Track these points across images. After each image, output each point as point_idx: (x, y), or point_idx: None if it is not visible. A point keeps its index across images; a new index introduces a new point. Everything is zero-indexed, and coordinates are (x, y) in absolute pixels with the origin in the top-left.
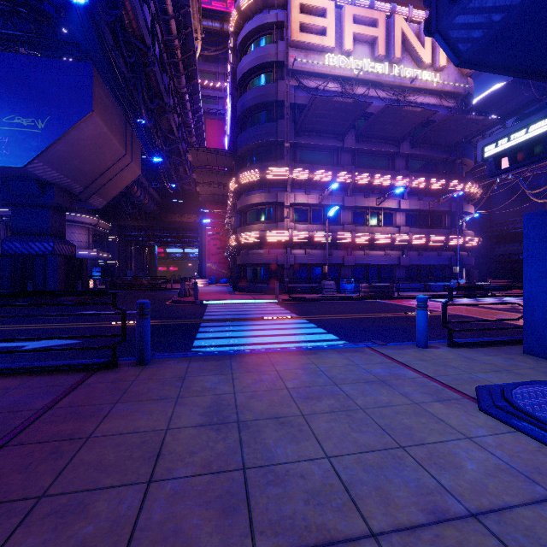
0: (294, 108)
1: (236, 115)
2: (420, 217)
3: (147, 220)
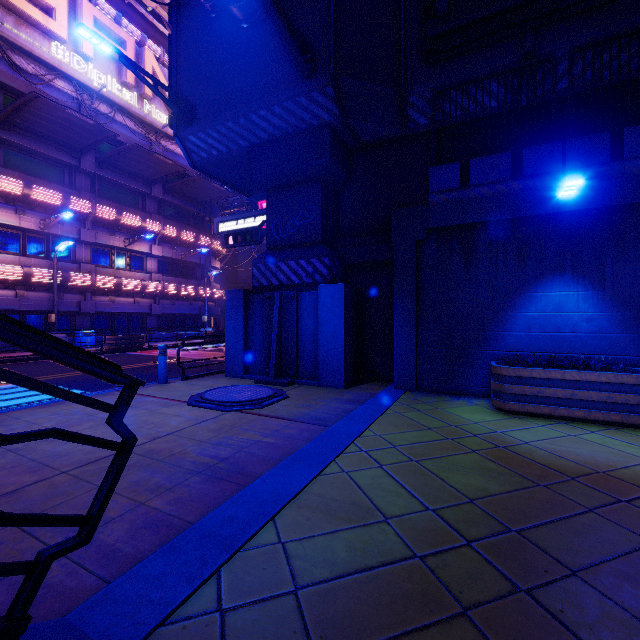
0: None
1: None
2: (172, 265)
3: None
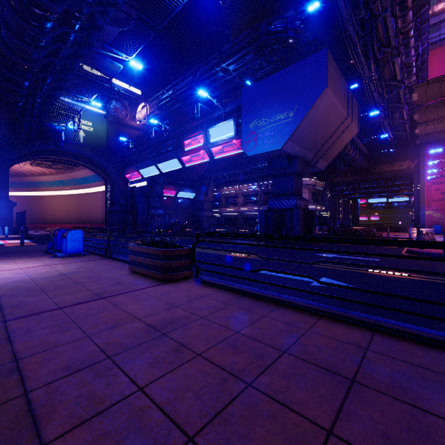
0: None
1: None
2: None
3: (354, 174)
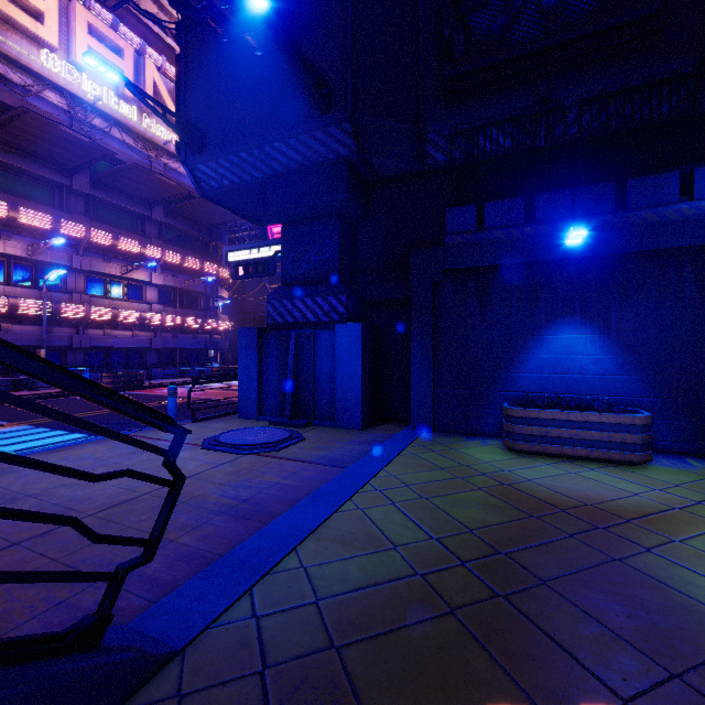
0: None
1: None
2: (175, 295)
3: None
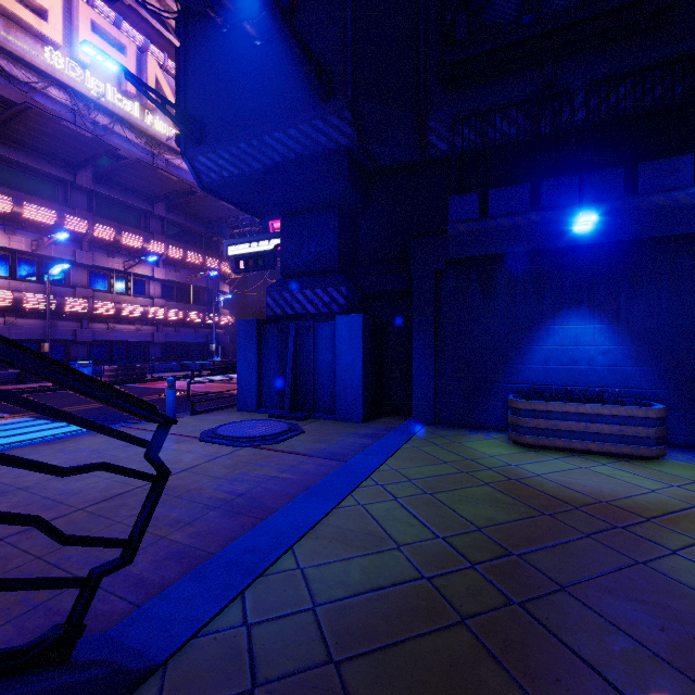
0: None
1: None
2: (177, 290)
3: None
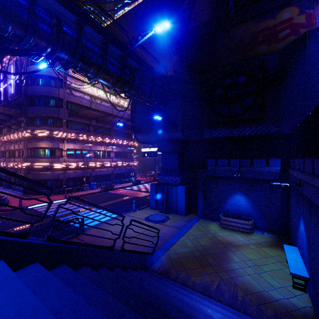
0: (67, 102)
1: (27, 93)
2: (119, 154)
3: None
